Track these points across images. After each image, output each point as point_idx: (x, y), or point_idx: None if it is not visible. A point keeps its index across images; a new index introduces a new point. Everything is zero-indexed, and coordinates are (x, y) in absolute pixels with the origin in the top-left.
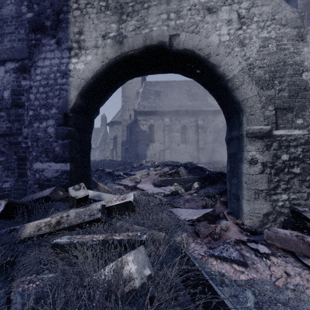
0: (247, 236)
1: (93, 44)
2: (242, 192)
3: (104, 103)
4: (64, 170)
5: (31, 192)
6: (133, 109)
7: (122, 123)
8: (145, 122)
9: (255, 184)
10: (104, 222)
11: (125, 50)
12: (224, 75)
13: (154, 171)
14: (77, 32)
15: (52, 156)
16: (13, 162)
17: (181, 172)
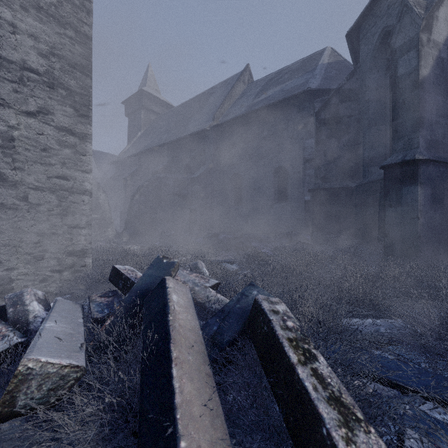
0: None
1: None
2: None
3: None
4: None
5: None
6: None
7: None
8: None
9: None
10: None
11: None
12: None
13: None
14: None
15: None
16: None
17: None
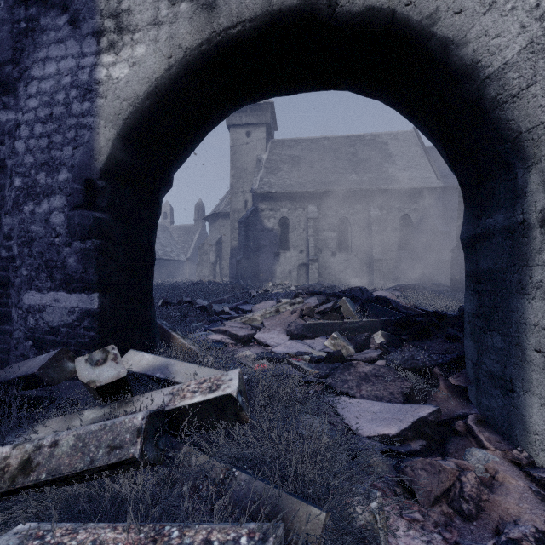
0: None
1: (148, 18)
2: (527, 375)
3: (182, 163)
4: (87, 310)
5: (19, 356)
6: (251, 189)
7: (232, 216)
8: (272, 213)
9: None
10: (155, 463)
11: (221, 24)
12: (476, 65)
13: (289, 306)
14: None
15: (60, 277)
16: None
17: (345, 309)
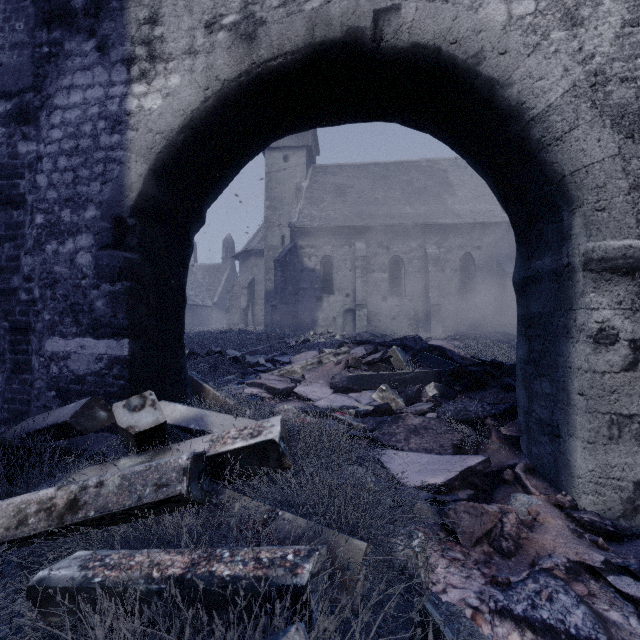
0: (598, 547)
1: (183, 47)
2: (571, 419)
3: (216, 198)
4: (116, 357)
5: (41, 407)
6: (289, 223)
7: (266, 254)
8: (314, 250)
9: (609, 398)
10: (199, 503)
11: (261, 56)
12: (521, 106)
13: (333, 356)
14: (146, 20)
15: (87, 322)
16: (2, 338)
17: (396, 359)
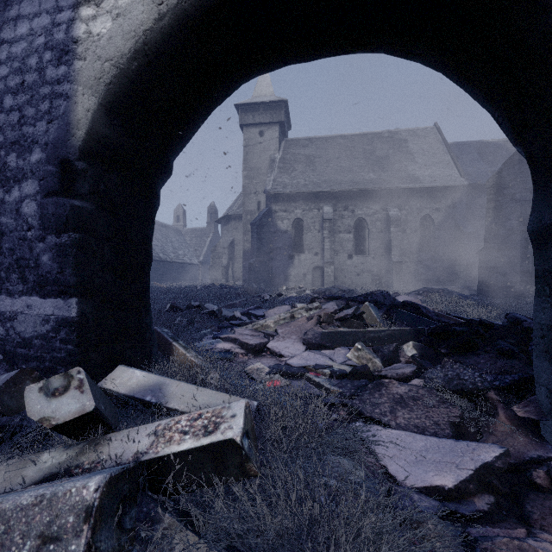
0: None
1: None
2: None
3: (183, 146)
4: (63, 318)
5: None
6: (264, 190)
7: (244, 218)
8: (286, 214)
9: None
10: None
11: None
12: None
13: (305, 311)
14: None
15: (33, 278)
16: None
17: (369, 316)
